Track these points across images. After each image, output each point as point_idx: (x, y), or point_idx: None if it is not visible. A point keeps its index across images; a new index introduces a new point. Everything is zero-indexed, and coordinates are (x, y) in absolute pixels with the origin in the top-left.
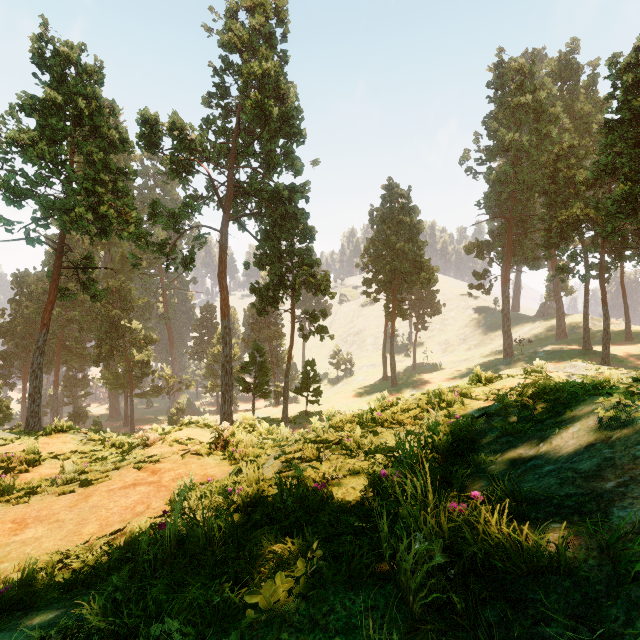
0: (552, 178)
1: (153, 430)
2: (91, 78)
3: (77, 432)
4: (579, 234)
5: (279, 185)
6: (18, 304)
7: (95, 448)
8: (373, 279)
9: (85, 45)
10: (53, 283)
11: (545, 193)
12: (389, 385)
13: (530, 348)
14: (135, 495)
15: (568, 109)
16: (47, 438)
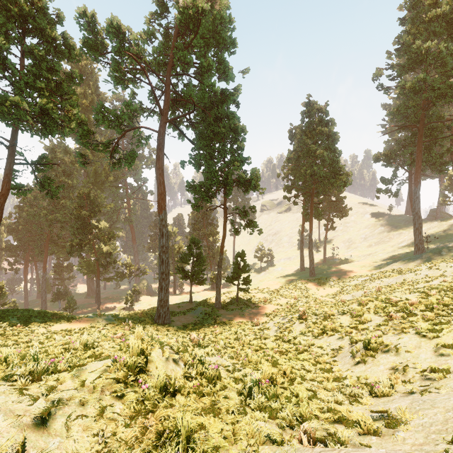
0: None
1: None
2: None
3: None
4: None
5: (211, 83)
6: (20, 209)
7: None
8: (292, 186)
9: None
10: (5, 178)
11: None
12: (307, 275)
13: (432, 244)
14: None
15: None
16: None
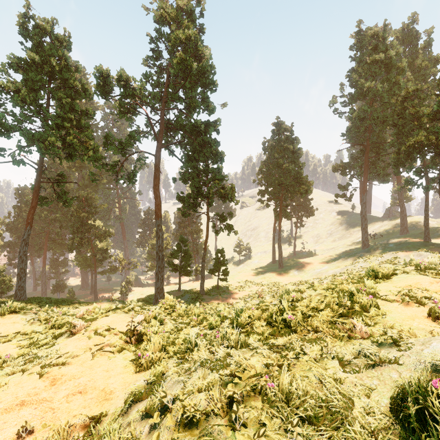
0: (400, 114)
1: (93, 309)
2: (61, 44)
3: (27, 313)
4: (422, 155)
5: (197, 121)
6: (19, 209)
7: (38, 328)
8: (265, 190)
9: (56, 20)
10: (35, 193)
11: (395, 126)
12: (277, 267)
13: (380, 240)
14: (12, 427)
15: (409, 65)
16: (0, 318)
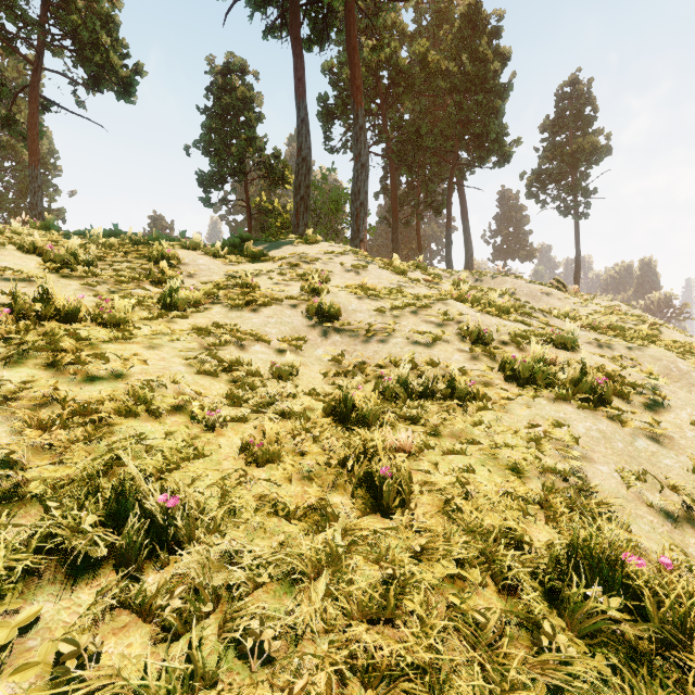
0: None
1: None
2: None
3: None
4: None
5: None
6: None
7: None
8: None
9: None
10: None
11: None
12: None
13: None
14: None
15: None
16: None
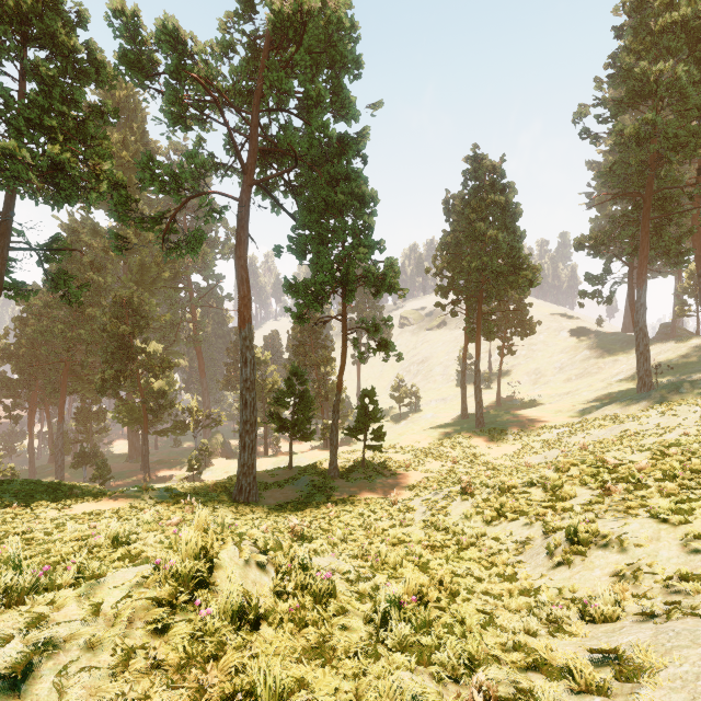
0: None
1: None
2: None
3: None
4: None
5: (323, 123)
6: (23, 323)
7: None
8: (449, 287)
9: None
10: None
11: None
12: (472, 425)
13: (665, 378)
14: None
15: None
16: None
